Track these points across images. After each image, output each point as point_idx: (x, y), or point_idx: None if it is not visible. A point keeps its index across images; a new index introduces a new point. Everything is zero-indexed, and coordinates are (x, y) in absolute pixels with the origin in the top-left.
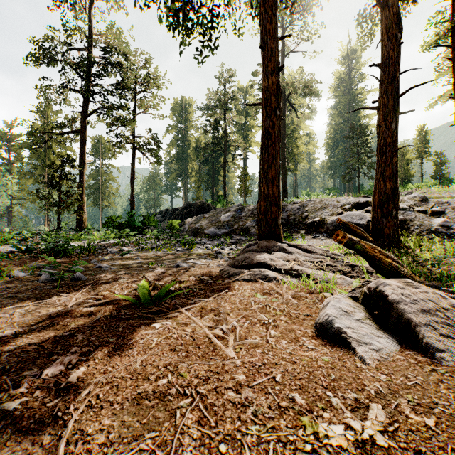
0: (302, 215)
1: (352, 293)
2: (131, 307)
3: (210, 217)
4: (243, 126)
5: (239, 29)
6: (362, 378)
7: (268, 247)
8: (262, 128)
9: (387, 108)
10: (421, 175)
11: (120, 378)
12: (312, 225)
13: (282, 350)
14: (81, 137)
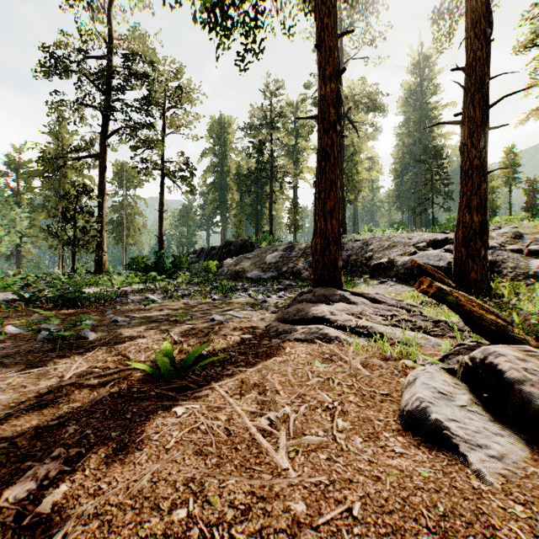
0: (365, 255)
1: (445, 363)
2: (148, 380)
3: (253, 257)
4: (293, 149)
5: (289, 29)
6: (486, 512)
7: (326, 295)
8: (318, 147)
9: (473, 122)
10: (509, 207)
11: (116, 506)
12: (378, 267)
13: (357, 454)
14: (100, 163)
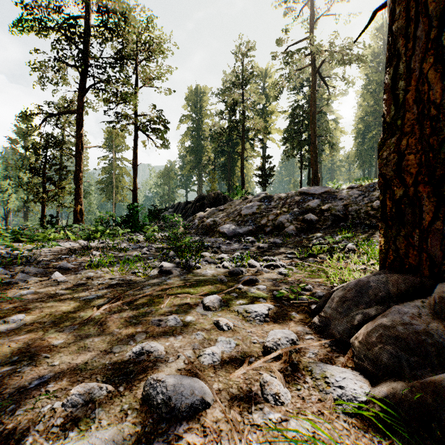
0: (371, 203)
1: None
2: None
3: (226, 209)
4: (262, 112)
5: None
6: None
7: None
8: None
9: None
10: None
11: None
12: None
13: None
14: (78, 119)
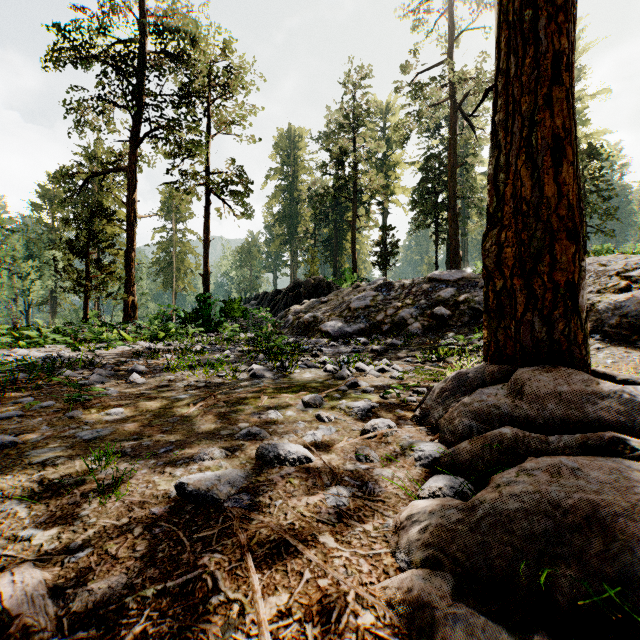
0: None
1: None
2: None
3: (330, 301)
4: (382, 164)
5: None
6: None
7: (566, 397)
8: None
9: None
10: None
11: None
12: None
13: None
14: (129, 179)
